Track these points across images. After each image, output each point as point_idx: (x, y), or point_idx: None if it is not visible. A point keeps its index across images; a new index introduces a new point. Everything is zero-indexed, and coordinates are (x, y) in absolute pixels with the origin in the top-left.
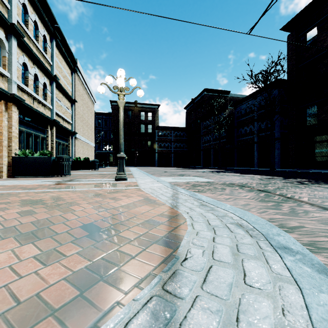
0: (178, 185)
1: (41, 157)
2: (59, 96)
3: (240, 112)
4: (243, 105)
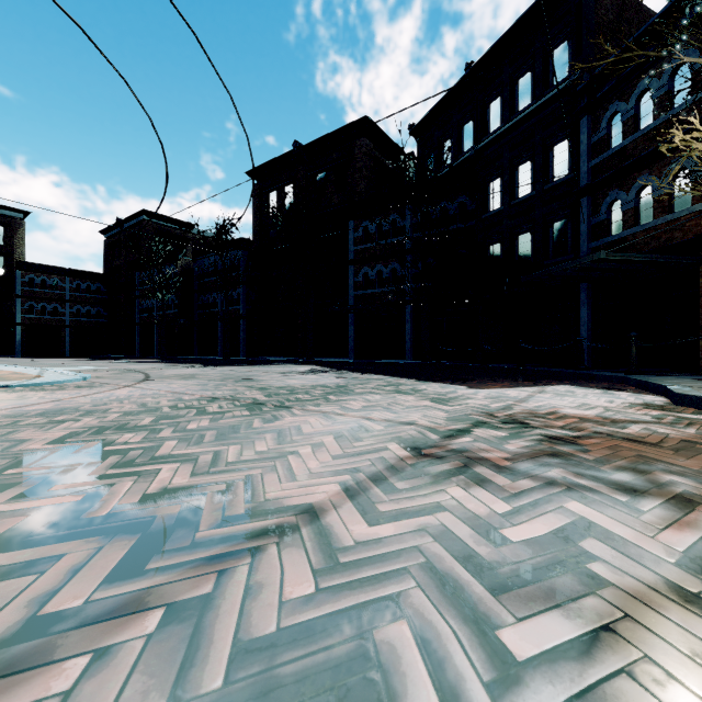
0: None
1: None
2: None
3: (202, 269)
4: (205, 260)
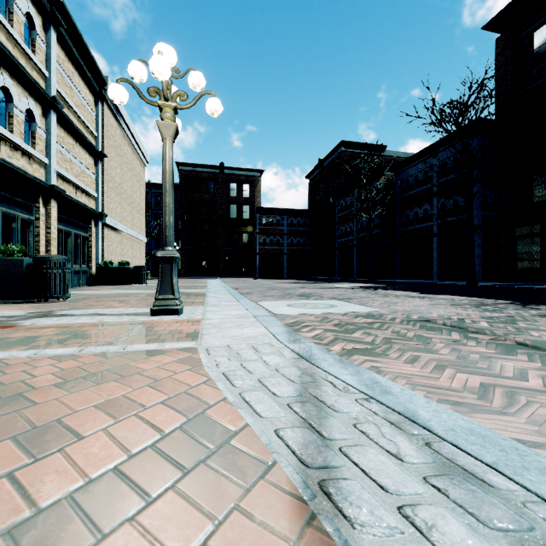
0: (303, 325)
1: None
2: (67, 142)
3: (406, 181)
4: (411, 169)
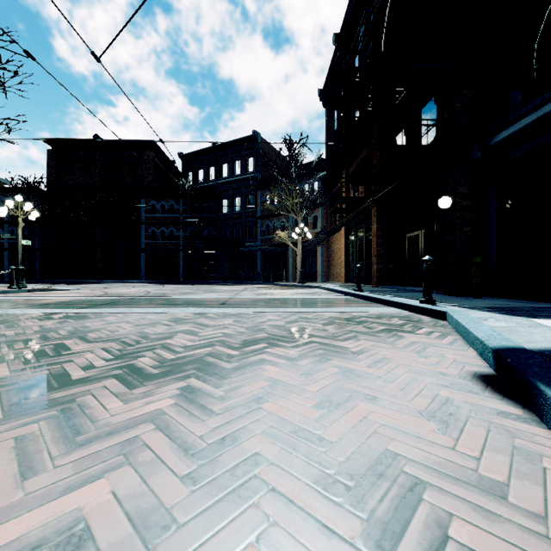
0: None
1: None
2: None
3: None
4: None
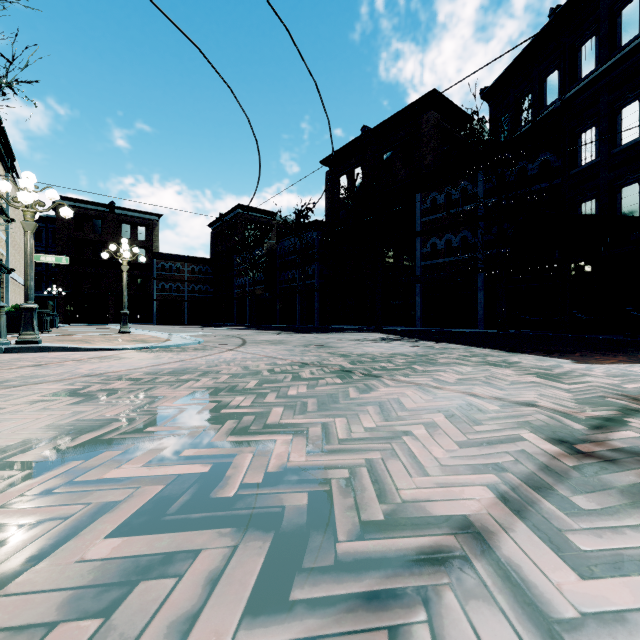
0: None
1: (15, 312)
2: None
3: (283, 250)
4: (286, 242)
